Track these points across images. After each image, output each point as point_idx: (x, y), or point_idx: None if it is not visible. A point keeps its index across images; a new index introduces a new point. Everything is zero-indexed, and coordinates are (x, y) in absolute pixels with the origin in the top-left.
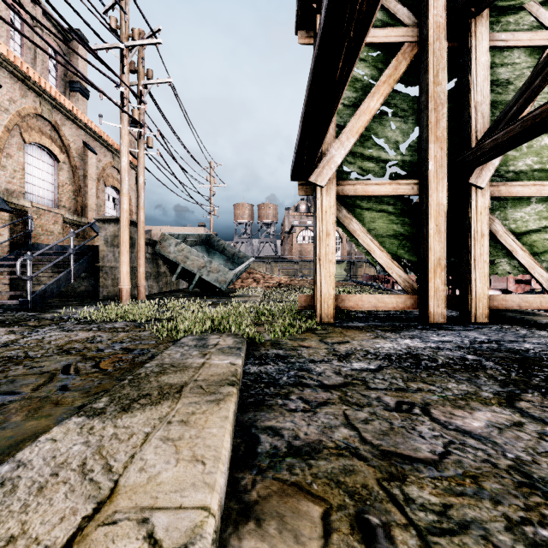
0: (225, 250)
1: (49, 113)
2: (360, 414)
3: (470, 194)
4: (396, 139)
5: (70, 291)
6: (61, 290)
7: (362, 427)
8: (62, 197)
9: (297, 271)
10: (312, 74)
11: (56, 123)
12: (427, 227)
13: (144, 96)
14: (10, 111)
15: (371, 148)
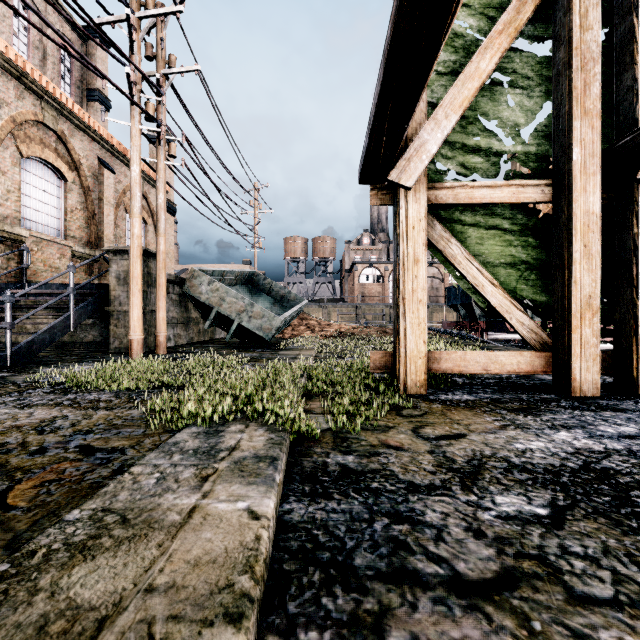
0: (272, 291)
1: (53, 120)
2: None
3: (636, 198)
4: (514, 120)
5: (75, 342)
6: (63, 341)
7: None
8: (70, 225)
9: (359, 317)
10: None
11: (62, 134)
12: (570, 248)
13: (164, 89)
14: (2, 116)
15: (477, 135)
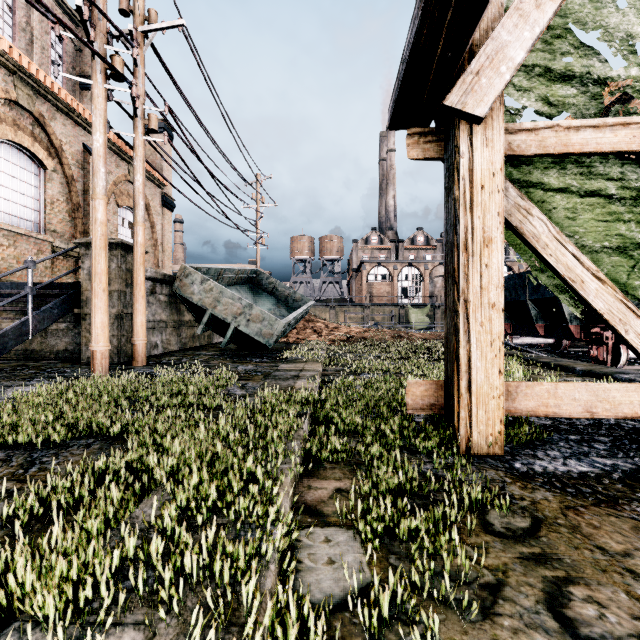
0: (276, 291)
1: (29, 100)
2: None
3: None
4: (627, 29)
5: (45, 350)
6: (32, 349)
7: None
8: (51, 218)
9: (368, 318)
10: None
11: (40, 115)
12: None
13: (143, 50)
14: None
15: (568, 54)
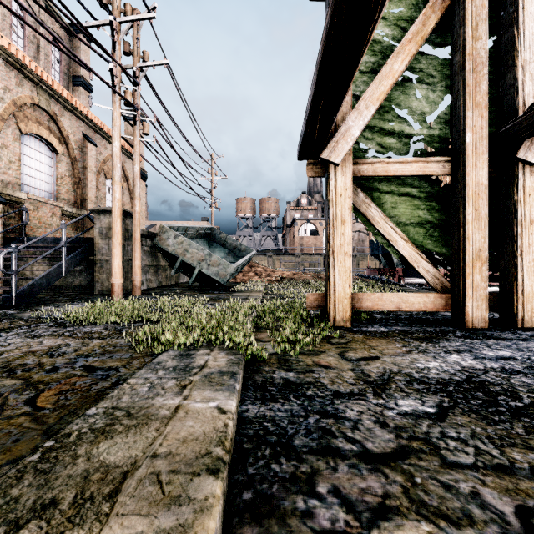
0: (227, 243)
1: (46, 103)
2: None
3: (516, 172)
4: (421, 109)
5: (65, 285)
6: (56, 284)
7: None
8: (60, 189)
9: (298, 264)
10: None
11: (54, 114)
12: (464, 212)
13: (139, 79)
14: (5, 100)
15: (392, 121)
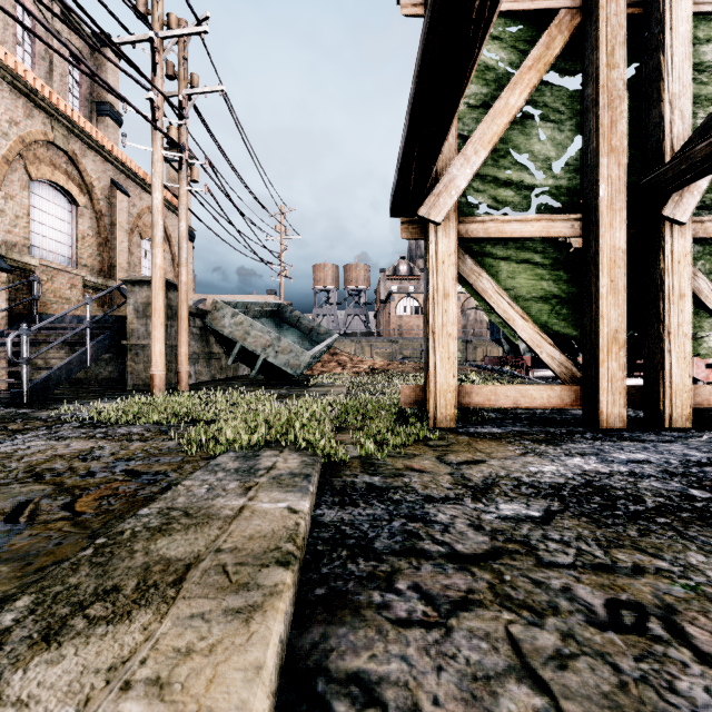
0: (300, 324)
1: (64, 140)
2: (541, 638)
3: (662, 234)
4: (546, 154)
5: (89, 379)
6: (77, 377)
7: (556, 681)
8: (82, 253)
9: (396, 353)
10: (430, 10)
11: (73, 154)
12: (597, 283)
13: (186, 111)
14: (10, 136)
15: (508, 169)
